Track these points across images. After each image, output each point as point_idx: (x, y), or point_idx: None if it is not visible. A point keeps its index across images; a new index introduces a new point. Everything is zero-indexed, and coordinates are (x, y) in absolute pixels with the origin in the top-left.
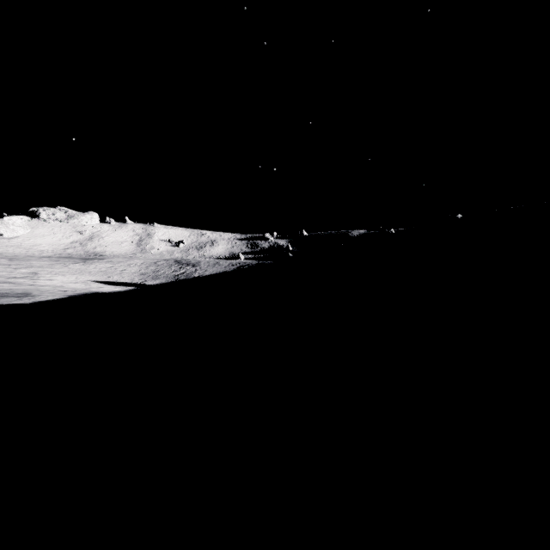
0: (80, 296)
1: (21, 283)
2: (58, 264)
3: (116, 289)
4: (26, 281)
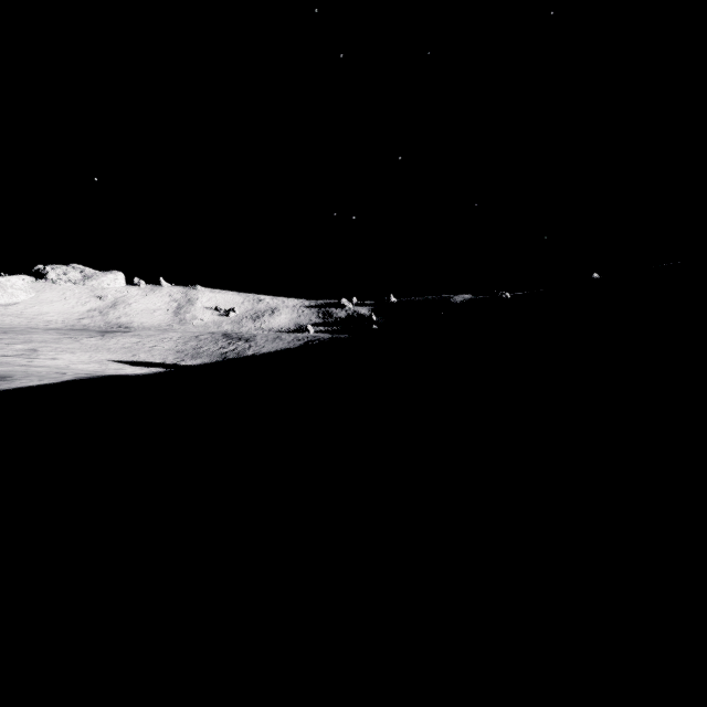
0: (80, 380)
1: (9, 362)
2: (68, 338)
3: (141, 371)
4: (18, 360)
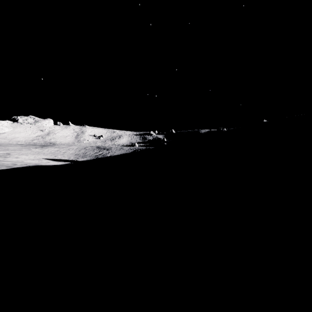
0: (20, 167)
1: None
2: (25, 148)
3: (57, 163)
4: None
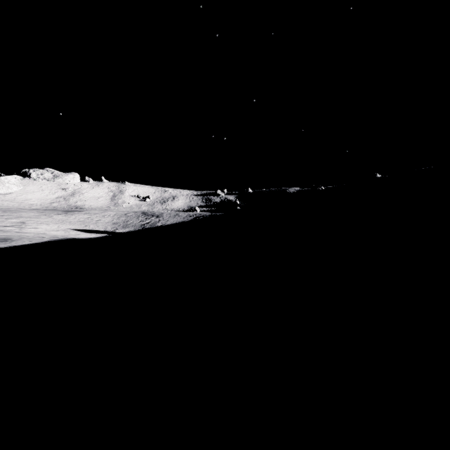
0: (54, 241)
1: (8, 230)
2: (44, 215)
3: (91, 236)
4: (13, 229)
